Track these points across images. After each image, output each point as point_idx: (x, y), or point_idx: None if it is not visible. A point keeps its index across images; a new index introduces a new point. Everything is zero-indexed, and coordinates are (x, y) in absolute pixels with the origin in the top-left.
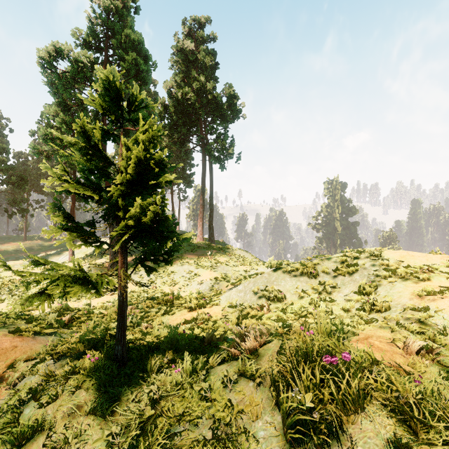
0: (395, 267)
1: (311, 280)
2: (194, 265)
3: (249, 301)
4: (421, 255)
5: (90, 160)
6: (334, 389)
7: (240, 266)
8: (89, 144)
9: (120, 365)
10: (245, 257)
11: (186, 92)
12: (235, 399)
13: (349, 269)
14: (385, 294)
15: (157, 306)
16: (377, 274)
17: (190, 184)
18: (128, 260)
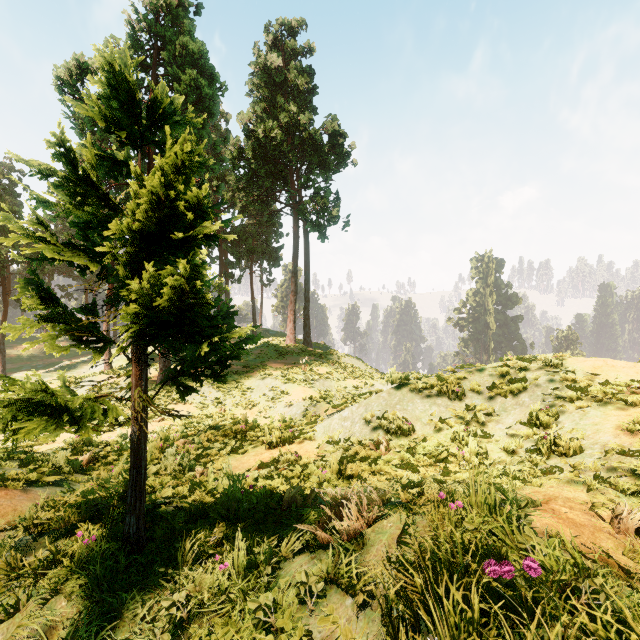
0: (586, 384)
1: (453, 404)
2: (281, 378)
3: (358, 434)
4: (627, 364)
5: (82, 204)
6: (511, 639)
7: (349, 380)
8: (76, 176)
9: (133, 550)
10: (355, 366)
11: (270, 128)
12: (319, 631)
13: (513, 386)
14: (572, 426)
15: (222, 439)
16: (557, 395)
17: (277, 262)
18: None
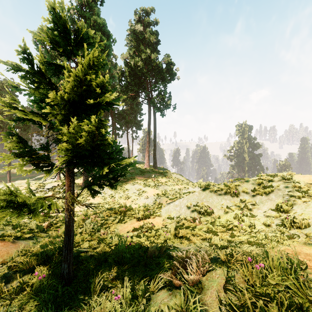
0: (306, 189)
1: (233, 198)
2: (142, 184)
3: (184, 214)
4: None
5: (38, 88)
6: None
7: (176, 185)
8: (33, 70)
9: (66, 283)
10: (179, 178)
11: (137, 61)
12: None
13: (266, 189)
14: (301, 212)
15: (114, 215)
16: (290, 195)
17: (140, 127)
18: None
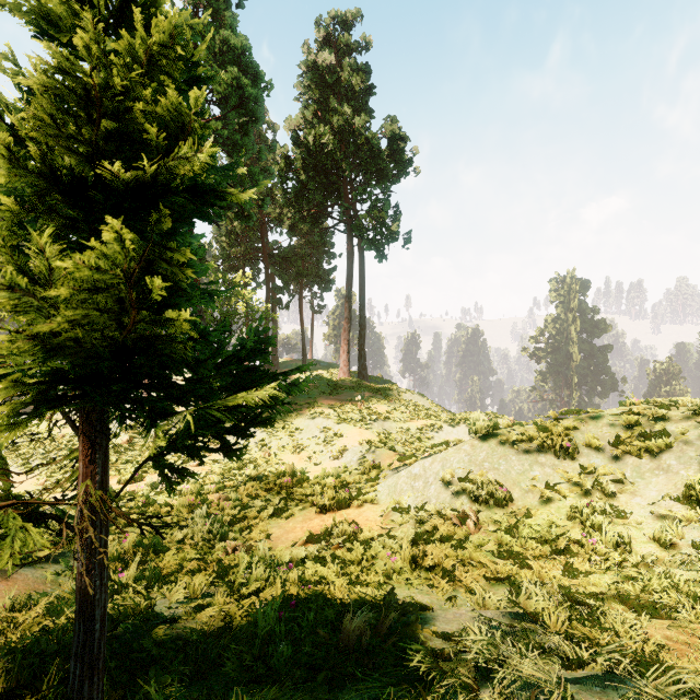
0: None
1: (562, 463)
2: (333, 418)
3: (434, 500)
4: None
5: None
6: None
7: (412, 420)
8: None
9: None
10: (418, 404)
11: (321, 133)
12: None
13: (651, 442)
14: None
15: (264, 495)
16: None
17: (329, 286)
18: None
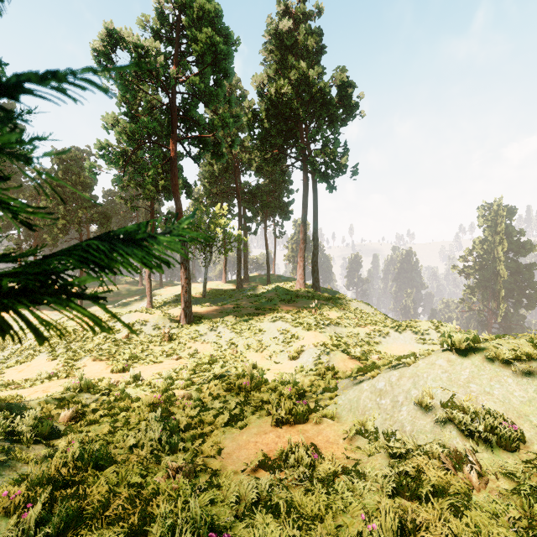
0: None
1: None
2: (291, 322)
3: (409, 426)
4: None
5: None
6: None
7: (360, 325)
8: None
9: None
10: (364, 311)
11: (281, 86)
12: None
13: None
14: None
15: (225, 395)
16: None
17: (288, 216)
18: (205, 311)
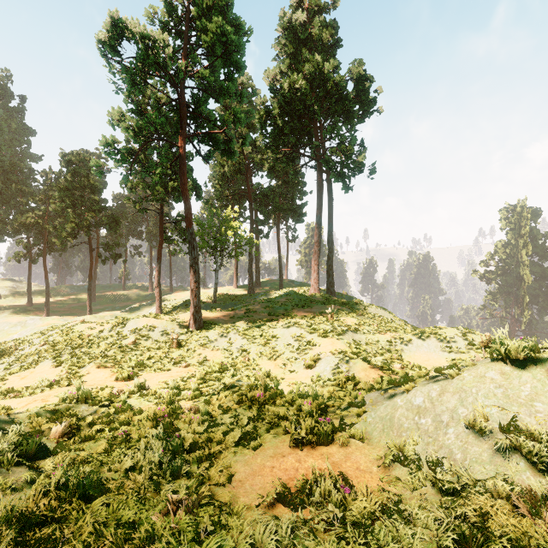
0: None
1: None
2: (306, 328)
3: (460, 453)
4: None
5: None
6: None
7: (380, 332)
8: None
9: None
10: (383, 317)
11: (294, 81)
12: None
13: None
14: None
15: (236, 408)
16: None
17: (301, 218)
18: (216, 316)
